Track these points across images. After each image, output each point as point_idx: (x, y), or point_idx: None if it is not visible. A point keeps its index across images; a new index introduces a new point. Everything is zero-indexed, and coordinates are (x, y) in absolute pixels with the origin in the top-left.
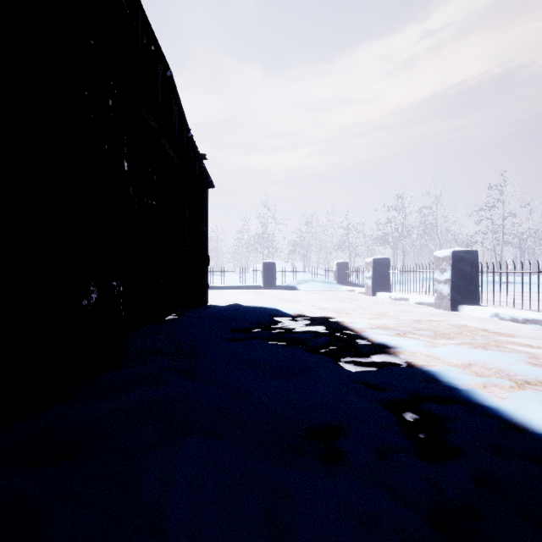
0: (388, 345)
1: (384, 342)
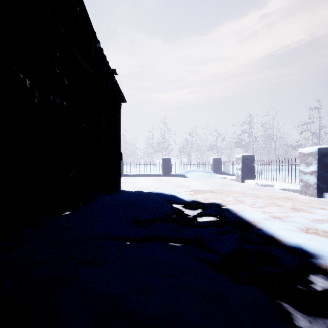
0: (309, 252)
1: (302, 247)
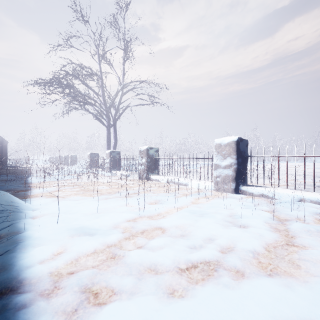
0: None
1: None
